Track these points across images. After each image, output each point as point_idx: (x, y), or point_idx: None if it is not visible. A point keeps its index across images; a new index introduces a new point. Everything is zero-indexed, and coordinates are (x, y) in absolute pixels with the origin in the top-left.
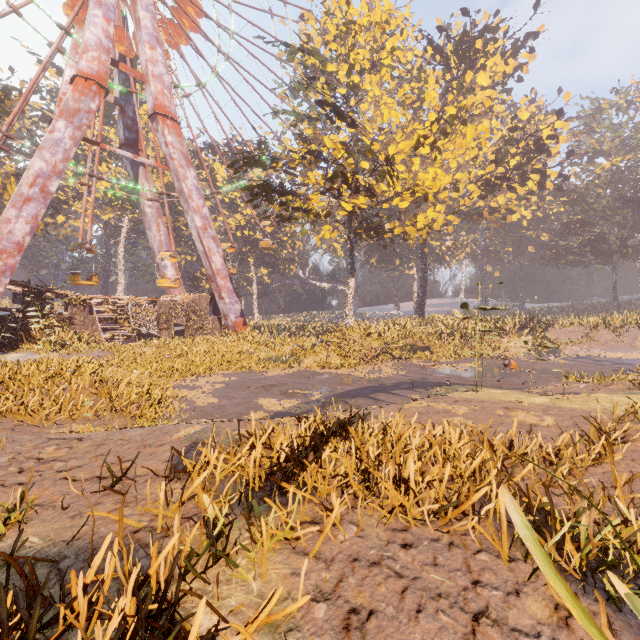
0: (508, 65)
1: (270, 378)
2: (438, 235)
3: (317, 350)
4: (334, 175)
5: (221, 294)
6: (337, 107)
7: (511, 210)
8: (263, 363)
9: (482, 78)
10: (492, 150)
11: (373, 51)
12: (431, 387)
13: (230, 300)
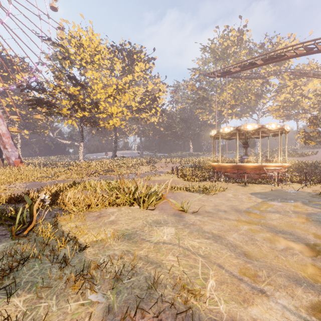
0: (146, 65)
1: (46, 183)
2: None
3: (66, 172)
4: (74, 104)
5: (5, 146)
6: (76, 79)
7: (148, 119)
8: (40, 178)
9: (137, 68)
10: (140, 96)
11: (91, 57)
12: None
13: (12, 149)
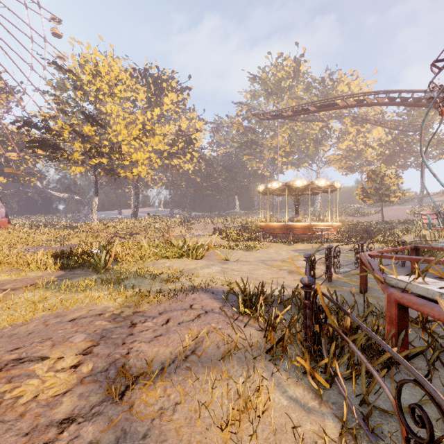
0: (179, 96)
1: (58, 247)
2: None
3: (80, 235)
4: (91, 148)
5: None
6: (93, 118)
7: (181, 166)
8: (45, 243)
9: (167, 100)
10: (171, 137)
11: (111, 89)
12: None
13: None
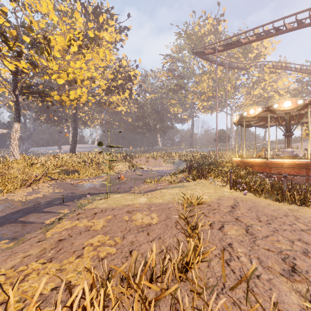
0: (117, 36)
1: None
2: (84, 110)
3: None
4: None
5: None
6: None
7: (118, 104)
8: None
9: (106, 35)
10: (111, 73)
11: None
12: (77, 199)
13: None
